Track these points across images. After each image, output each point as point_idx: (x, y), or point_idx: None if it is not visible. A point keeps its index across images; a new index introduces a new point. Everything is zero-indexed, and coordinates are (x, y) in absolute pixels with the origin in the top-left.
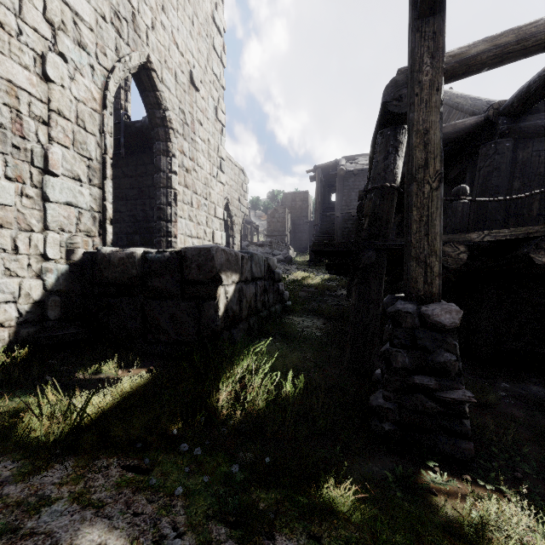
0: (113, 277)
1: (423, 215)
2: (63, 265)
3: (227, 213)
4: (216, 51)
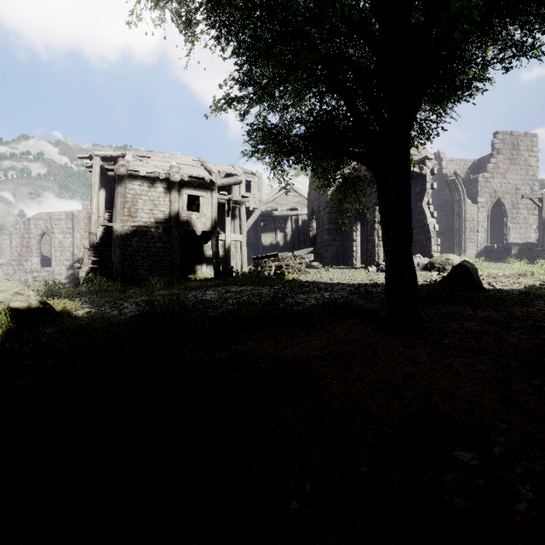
0: (490, 250)
1: (539, 236)
2: (480, 248)
3: None
4: (531, 166)
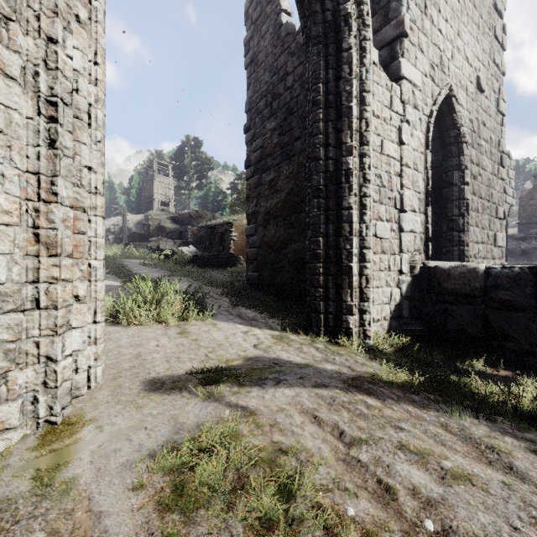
0: (453, 288)
1: None
2: (408, 277)
3: None
4: (497, 39)
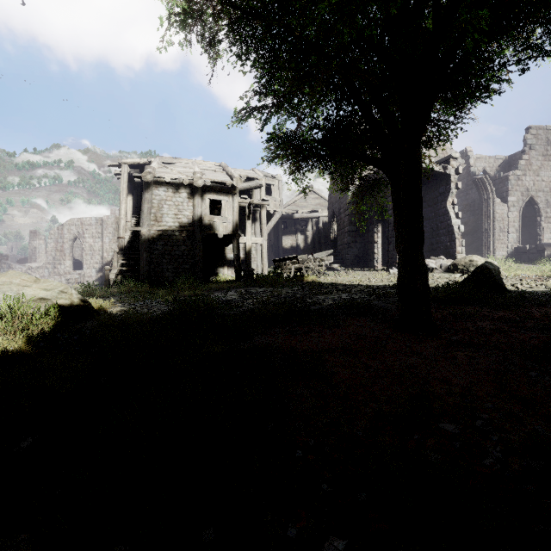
0: (521, 251)
1: None
2: (510, 249)
3: None
4: None
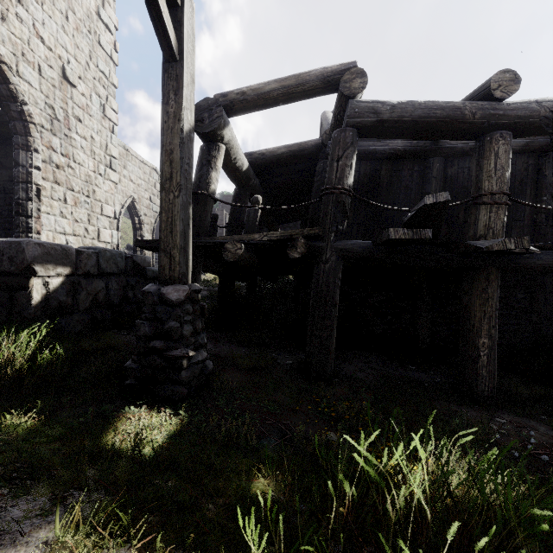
0: None
1: (169, 216)
2: None
3: (134, 212)
4: (104, 48)
